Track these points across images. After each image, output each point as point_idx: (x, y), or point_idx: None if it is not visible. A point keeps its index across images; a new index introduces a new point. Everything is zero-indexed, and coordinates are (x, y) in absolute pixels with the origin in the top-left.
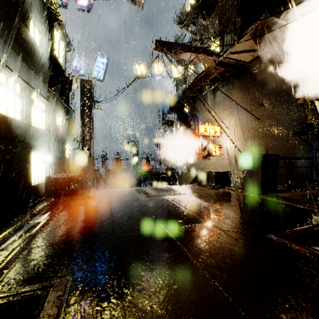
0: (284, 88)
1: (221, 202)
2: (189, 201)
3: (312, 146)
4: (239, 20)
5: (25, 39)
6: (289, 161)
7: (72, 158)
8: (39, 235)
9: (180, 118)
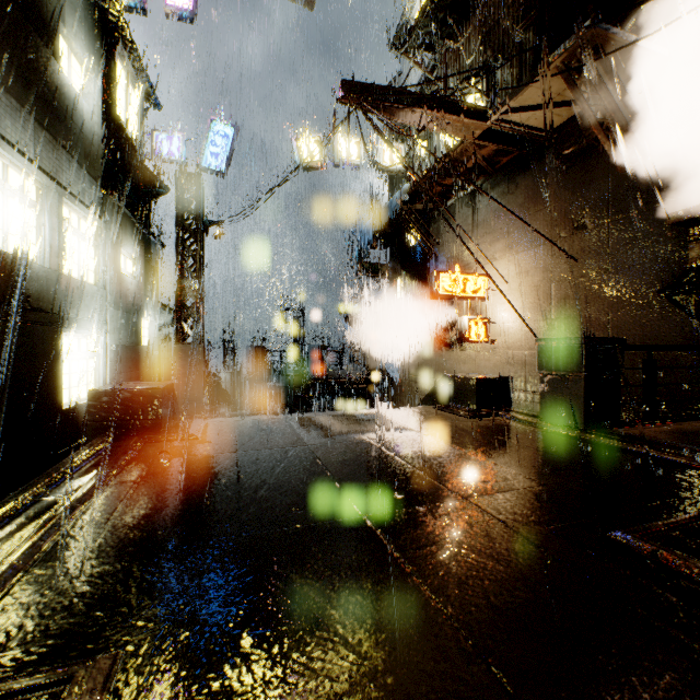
0: (635, 188)
1: (493, 448)
2: (418, 447)
3: (699, 321)
4: (530, 37)
5: (47, 78)
6: (648, 355)
7: (156, 347)
8: (59, 532)
9: (396, 258)
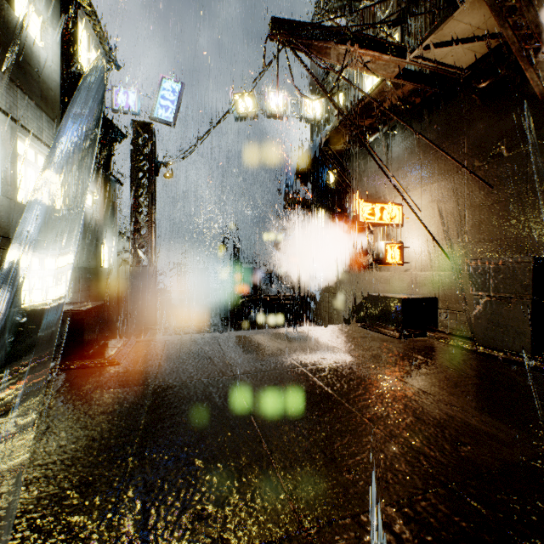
0: None
1: (443, 381)
2: (357, 379)
3: None
4: None
5: (0, 20)
6: None
7: (115, 269)
8: None
9: (318, 194)
